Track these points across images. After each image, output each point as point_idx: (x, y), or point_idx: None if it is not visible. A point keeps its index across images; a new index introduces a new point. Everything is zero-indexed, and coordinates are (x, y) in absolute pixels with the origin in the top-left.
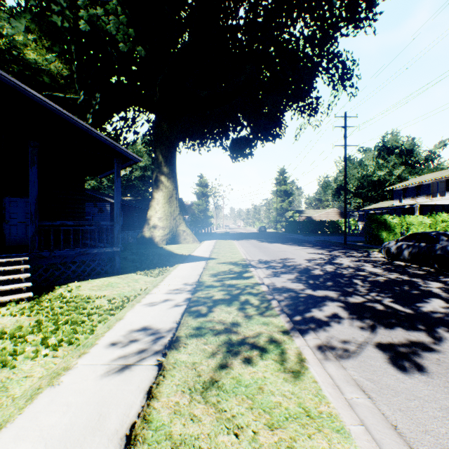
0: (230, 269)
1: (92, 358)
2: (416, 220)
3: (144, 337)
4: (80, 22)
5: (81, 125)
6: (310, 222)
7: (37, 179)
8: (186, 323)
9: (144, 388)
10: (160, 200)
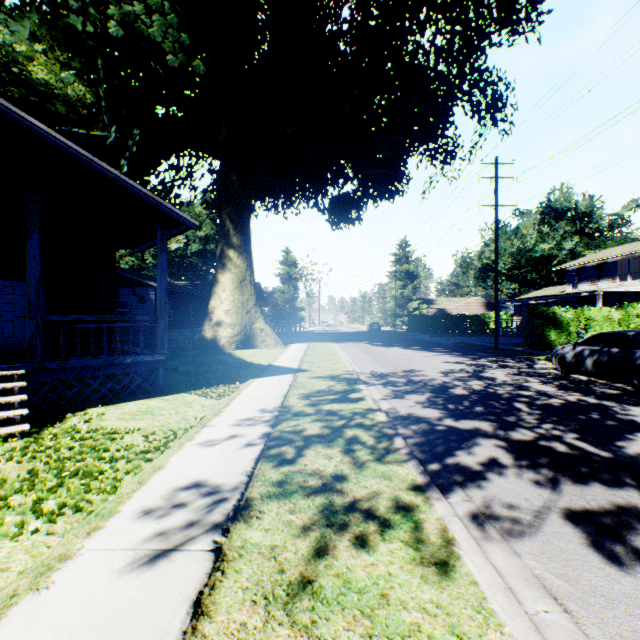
0: (329, 386)
1: (109, 538)
2: (599, 314)
3: (195, 499)
4: (109, 25)
5: (105, 171)
6: (443, 317)
7: (39, 252)
8: (262, 476)
9: (188, 595)
10: (227, 286)
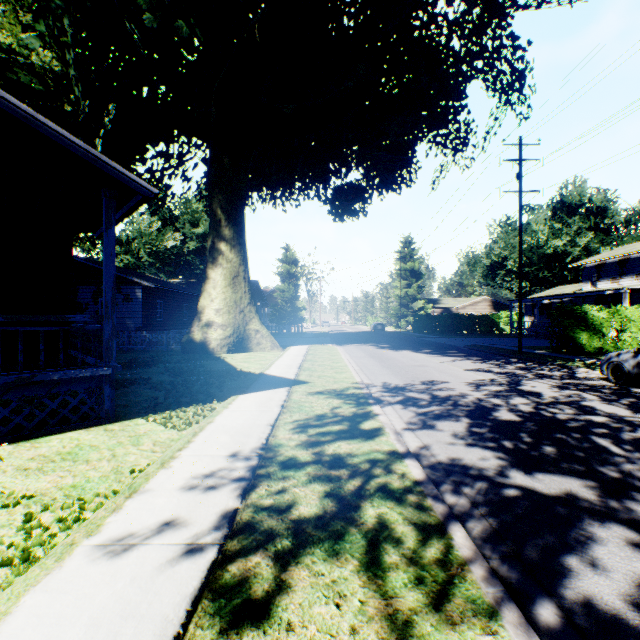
0: (333, 408)
1: None
2: (637, 314)
3: None
4: None
5: (11, 106)
6: (451, 317)
7: None
8: None
9: None
10: (218, 282)
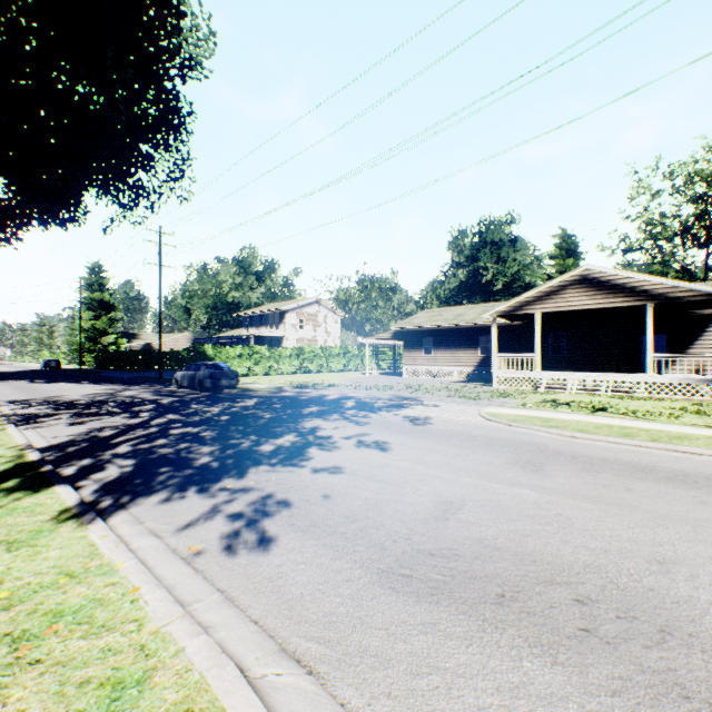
0: None
1: None
2: (235, 352)
3: None
4: None
5: None
6: (143, 353)
7: None
8: None
9: None
10: None
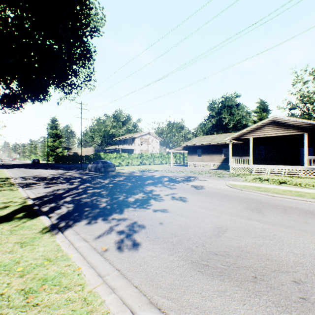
0: None
1: None
2: (113, 156)
3: None
4: None
5: None
6: (73, 156)
7: None
8: None
9: None
10: None
